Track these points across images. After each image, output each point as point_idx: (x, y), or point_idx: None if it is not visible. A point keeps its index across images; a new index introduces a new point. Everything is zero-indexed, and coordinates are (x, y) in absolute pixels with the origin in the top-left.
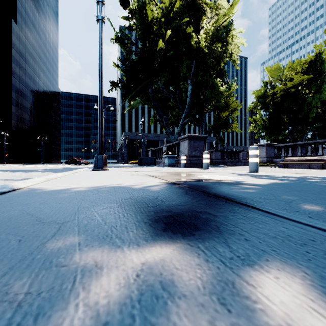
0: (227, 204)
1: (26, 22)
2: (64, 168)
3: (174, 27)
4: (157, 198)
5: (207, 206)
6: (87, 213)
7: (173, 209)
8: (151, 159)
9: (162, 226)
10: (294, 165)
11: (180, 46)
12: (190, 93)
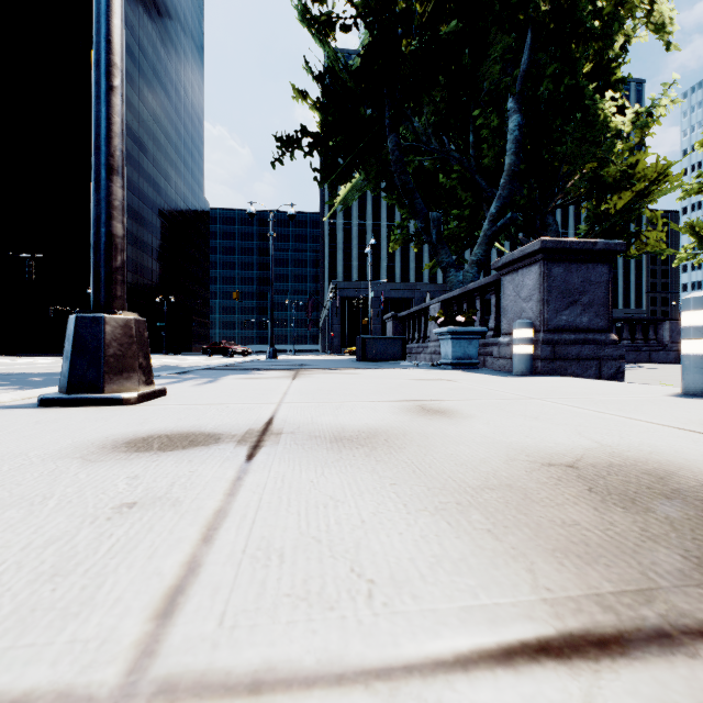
0: None
1: (139, 66)
2: None
3: None
4: None
5: None
6: None
7: None
8: (392, 341)
9: None
10: None
11: None
12: (516, 138)
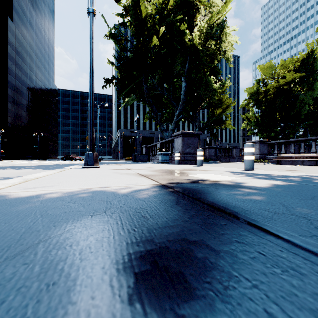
0: (230, 223)
1: (22, 20)
2: (58, 165)
3: (168, 24)
4: (139, 212)
5: (203, 227)
6: (28, 245)
7: (156, 236)
8: (145, 155)
9: (129, 284)
10: (287, 162)
11: (174, 43)
12: (184, 90)
